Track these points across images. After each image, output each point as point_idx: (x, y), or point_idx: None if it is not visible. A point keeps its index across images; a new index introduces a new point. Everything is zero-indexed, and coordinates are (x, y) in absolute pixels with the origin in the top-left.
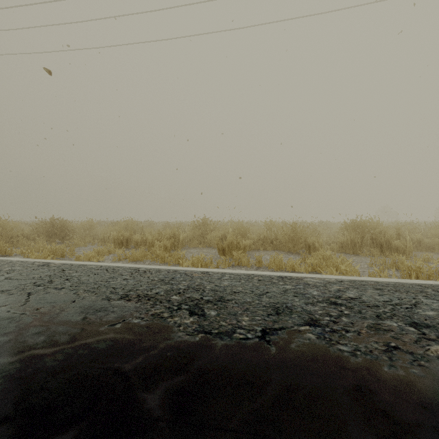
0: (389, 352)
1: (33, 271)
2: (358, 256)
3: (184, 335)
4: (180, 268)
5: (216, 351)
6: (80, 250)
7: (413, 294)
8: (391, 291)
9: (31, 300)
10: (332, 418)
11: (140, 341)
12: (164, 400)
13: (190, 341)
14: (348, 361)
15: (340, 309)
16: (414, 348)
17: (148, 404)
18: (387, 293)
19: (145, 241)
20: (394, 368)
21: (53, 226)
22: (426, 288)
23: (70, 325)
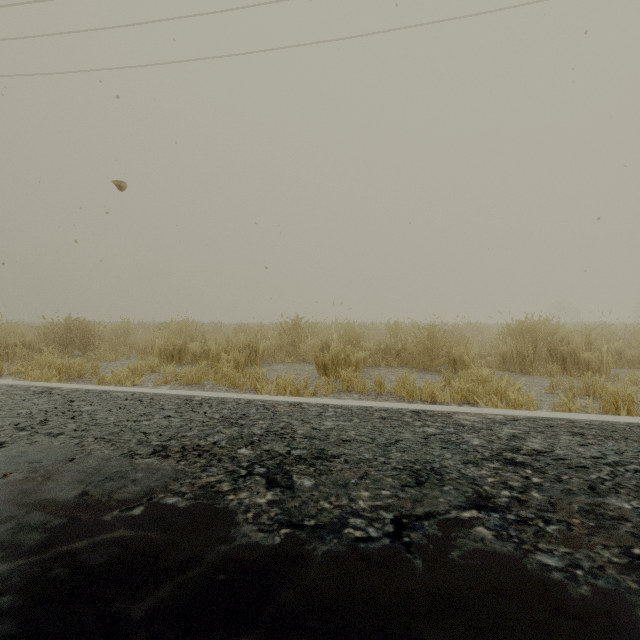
0: (637, 570)
1: (23, 404)
2: (529, 376)
3: (255, 531)
4: (256, 397)
5: (312, 570)
6: (109, 366)
7: (636, 444)
8: (599, 438)
9: None
10: None
11: (173, 545)
12: None
13: (264, 547)
14: (565, 593)
15: (524, 473)
16: None
17: None
18: (594, 441)
19: (207, 353)
20: None
21: (70, 330)
22: None
23: (51, 510)
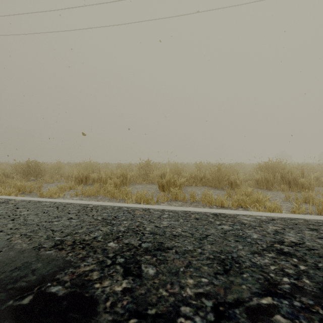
0: None
1: None
2: (271, 191)
3: (110, 321)
4: (124, 205)
5: None
6: (48, 186)
7: None
8: None
9: None
10: None
11: None
12: None
13: None
14: None
15: (293, 261)
16: None
17: None
18: None
19: (100, 179)
20: None
21: (29, 167)
22: None
23: None
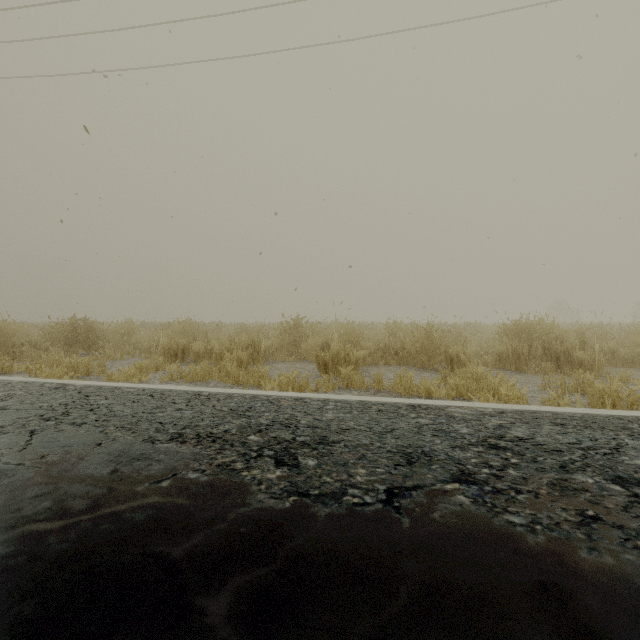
0: (587, 525)
1: (42, 398)
2: (523, 374)
3: (268, 498)
4: (261, 392)
5: (317, 525)
6: (114, 364)
7: (611, 432)
8: (578, 428)
9: (34, 443)
10: (506, 639)
11: (199, 508)
12: (235, 609)
13: (276, 509)
14: (524, 540)
15: (504, 455)
16: (624, 518)
17: (209, 616)
18: (573, 430)
19: (210, 352)
20: (597, 553)
21: (75, 330)
22: (630, 422)
23: (91, 482)
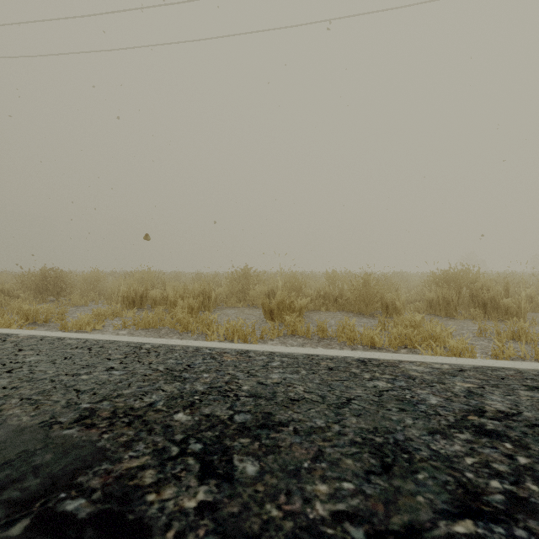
0: None
1: None
2: (454, 320)
3: None
4: (205, 344)
5: None
6: (77, 311)
7: None
8: None
9: None
10: None
11: None
12: None
13: None
14: None
15: (504, 448)
16: None
17: None
18: None
19: (166, 299)
20: None
21: (45, 279)
22: None
23: None
